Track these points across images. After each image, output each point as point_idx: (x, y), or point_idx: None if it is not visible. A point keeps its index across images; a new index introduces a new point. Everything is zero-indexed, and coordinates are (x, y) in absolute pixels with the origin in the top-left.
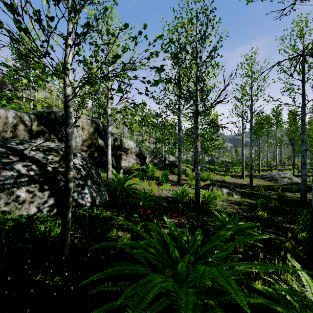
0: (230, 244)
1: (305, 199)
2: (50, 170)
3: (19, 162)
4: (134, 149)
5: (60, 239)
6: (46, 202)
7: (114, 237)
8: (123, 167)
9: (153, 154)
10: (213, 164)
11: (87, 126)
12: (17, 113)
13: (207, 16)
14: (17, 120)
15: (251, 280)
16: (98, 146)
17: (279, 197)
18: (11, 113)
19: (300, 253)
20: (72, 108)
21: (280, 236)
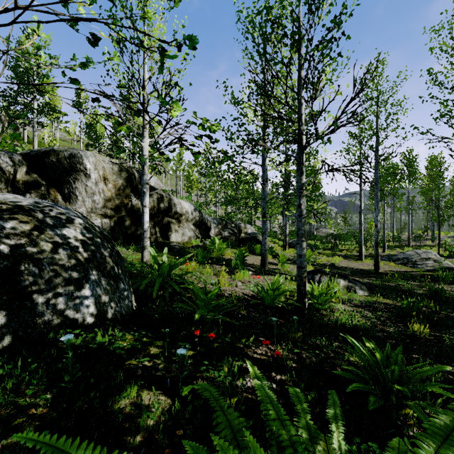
0: None
1: None
2: (5, 251)
3: None
4: (192, 214)
5: None
6: None
7: (130, 410)
8: (173, 244)
9: (222, 223)
10: (313, 238)
11: (113, 176)
12: None
13: None
14: None
15: None
16: (132, 210)
17: (432, 294)
18: None
19: None
20: None
21: None
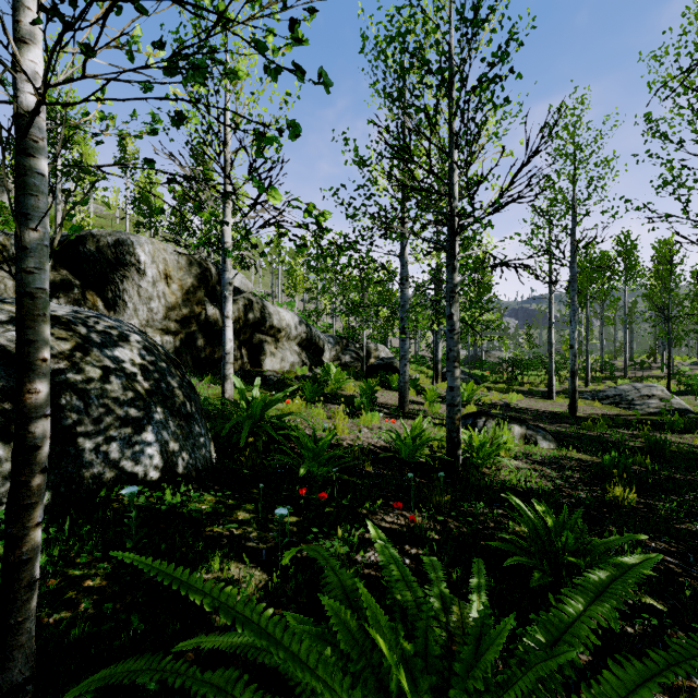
0: (630, 673)
1: None
2: None
3: None
4: (295, 329)
5: None
6: None
7: (213, 585)
8: (268, 373)
9: (341, 343)
10: (480, 366)
11: (179, 273)
12: None
13: None
14: None
15: None
16: (206, 322)
17: (651, 447)
18: None
19: None
20: (44, 161)
21: (693, 564)
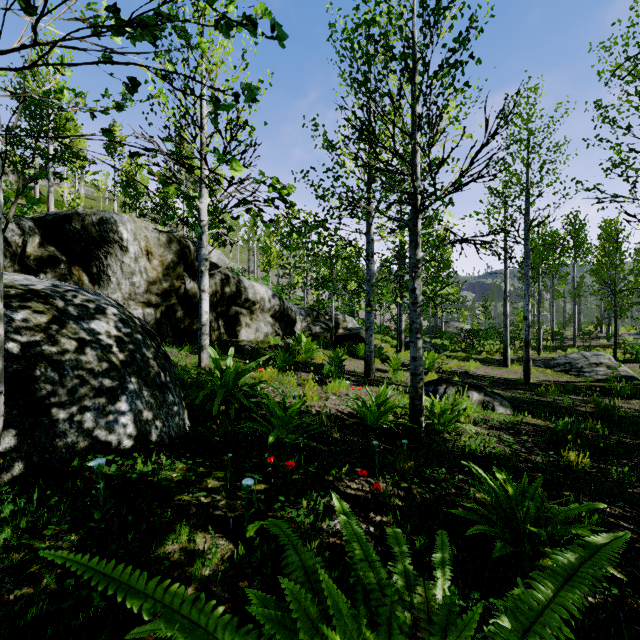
0: None
1: None
2: (14, 350)
3: None
4: (269, 302)
5: None
6: None
7: (179, 556)
8: (243, 343)
9: (312, 315)
10: (440, 336)
11: (160, 250)
12: None
13: None
14: None
15: None
16: (185, 296)
17: (600, 412)
18: None
19: None
20: None
21: None
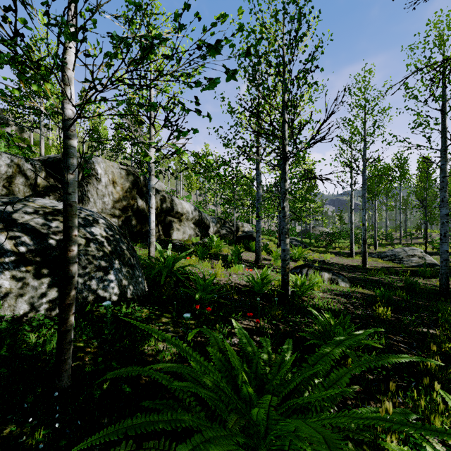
0: (342, 372)
1: (446, 289)
2: (53, 244)
3: (2, 232)
4: (192, 214)
5: (54, 360)
6: (45, 295)
7: (151, 352)
8: (175, 241)
9: (220, 222)
10: (308, 236)
11: (121, 180)
12: (14, 159)
13: (300, 8)
14: (13, 169)
15: (377, 432)
16: (137, 210)
17: (408, 286)
18: (3, 158)
19: (449, 376)
20: (75, 141)
21: (415, 348)
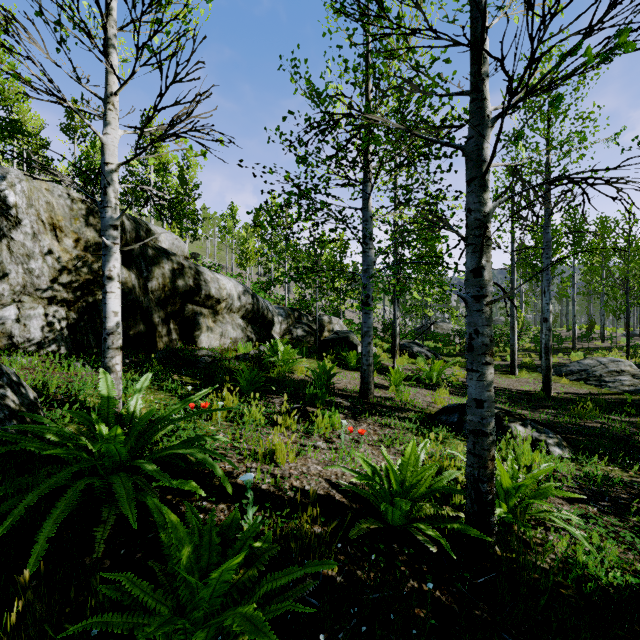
0: None
1: None
2: None
3: None
4: (239, 300)
5: None
6: None
7: None
8: (201, 353)
9: (293, 315)
10: (433, 338)
11: (73, 224)
12: None
13: None
14: None
15: None
16: None
17: None
18: None
19: None
20: None
21: None
